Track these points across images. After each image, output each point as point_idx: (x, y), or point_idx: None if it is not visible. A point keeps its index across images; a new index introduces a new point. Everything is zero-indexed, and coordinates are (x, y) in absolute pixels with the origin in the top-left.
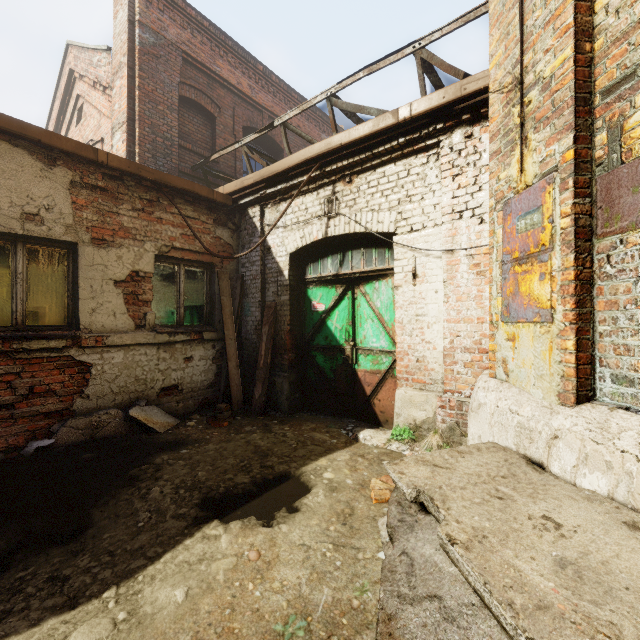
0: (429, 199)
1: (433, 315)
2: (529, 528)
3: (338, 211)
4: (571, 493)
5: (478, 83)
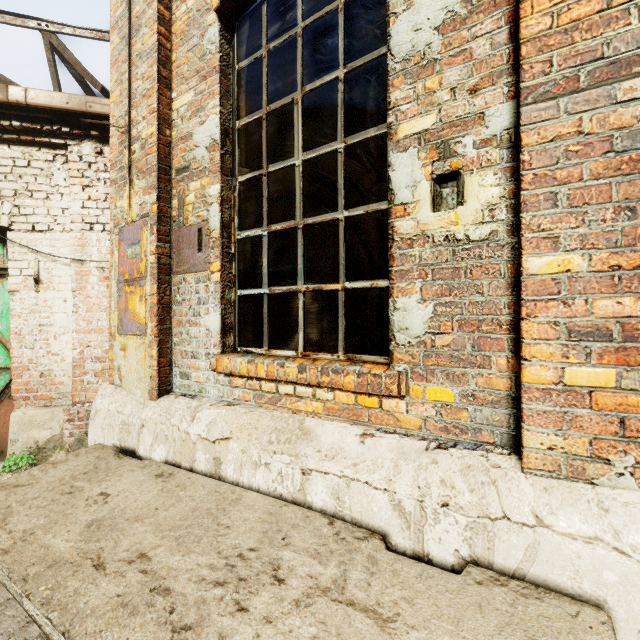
0: (57, 201)
1: (62, 325)
2: (81, 508)
3: None
4: (134, 467)
5: (104, 108)
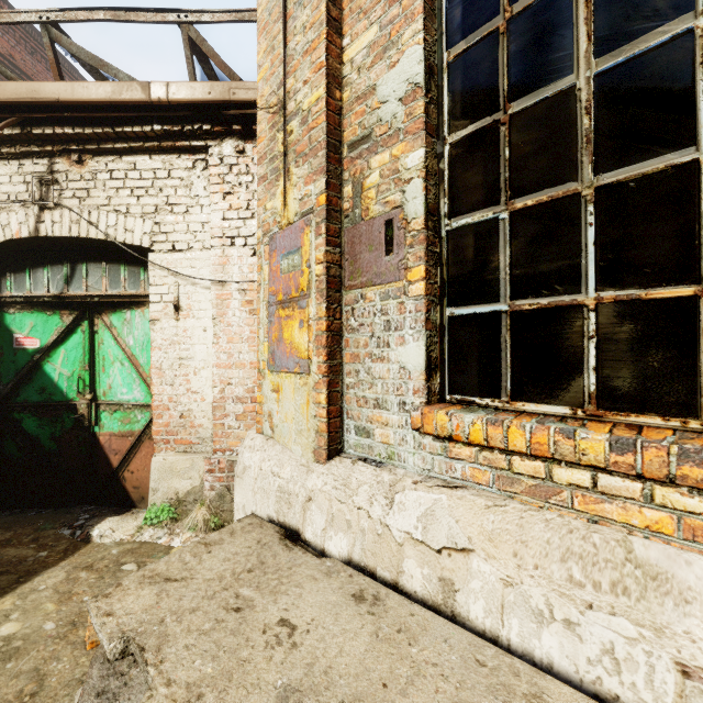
0: (196, 214)
1: (201, 358)
2: (260, 650)
3: (59, 200)
4: (314, 571)
5: (248, 93)
